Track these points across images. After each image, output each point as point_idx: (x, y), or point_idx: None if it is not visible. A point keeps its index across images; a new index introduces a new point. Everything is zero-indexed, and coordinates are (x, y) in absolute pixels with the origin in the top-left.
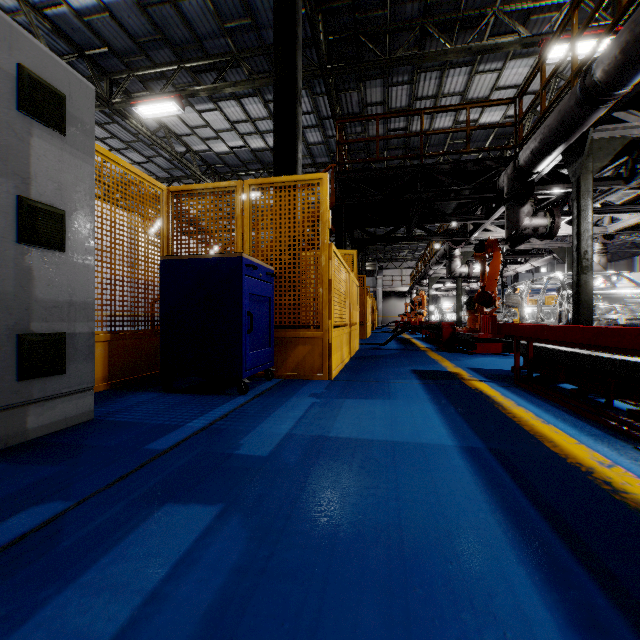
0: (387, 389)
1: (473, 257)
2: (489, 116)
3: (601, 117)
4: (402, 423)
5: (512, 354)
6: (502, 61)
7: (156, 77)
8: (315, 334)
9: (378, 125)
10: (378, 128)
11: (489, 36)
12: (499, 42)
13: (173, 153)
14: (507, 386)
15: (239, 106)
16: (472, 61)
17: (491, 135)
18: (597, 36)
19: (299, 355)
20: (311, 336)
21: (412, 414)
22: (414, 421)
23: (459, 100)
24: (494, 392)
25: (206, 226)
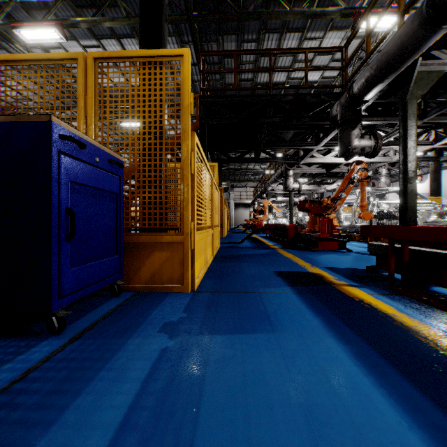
0: (263, 307)
1: (300, 178)
2: (311, 76)
3: (431, 46)
4: (331, 426)
5: (345, 250)
6: (323, 31)
7: (40, 8)
8: (174, 238)
9: (235, 59)
10: (235, 62)
11: (316, 9)
12: (325, 10)
13: (61, 81)
14: (387, 294)
15: (119, 45)
16: (303, 28)
17: (312, 91)
18: (393, 13)
19: (155, 263)
20: (170, 240)
21: (328, 379)
22: (347, 412)
23: (292, 60)
24: (386, 306)
25: (39, 106)
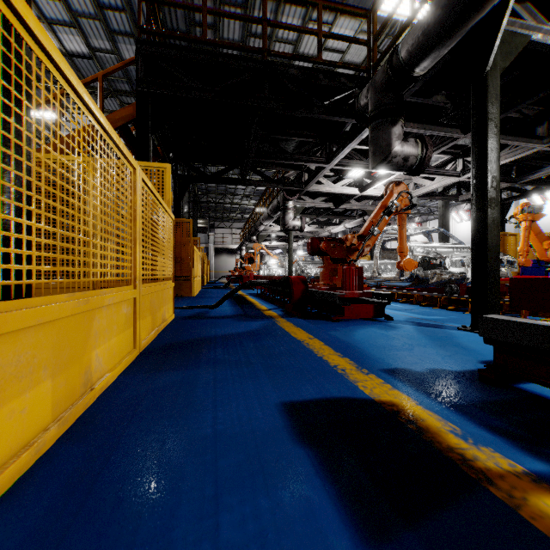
0: None
1: (301, 214)
2: None
3: None
4: None
5: (381, 318)
6: (333, 15)
7: None
8: None
9: None
10: None
11: None
12: None
13: None
14: None
15: None
16: None
17: None
18: None
19: None
20: None
21: None
22: None
23: (291, 51)
24: None
25: None
